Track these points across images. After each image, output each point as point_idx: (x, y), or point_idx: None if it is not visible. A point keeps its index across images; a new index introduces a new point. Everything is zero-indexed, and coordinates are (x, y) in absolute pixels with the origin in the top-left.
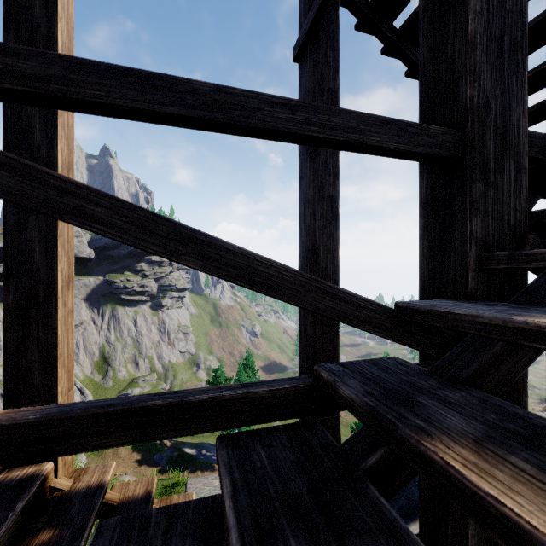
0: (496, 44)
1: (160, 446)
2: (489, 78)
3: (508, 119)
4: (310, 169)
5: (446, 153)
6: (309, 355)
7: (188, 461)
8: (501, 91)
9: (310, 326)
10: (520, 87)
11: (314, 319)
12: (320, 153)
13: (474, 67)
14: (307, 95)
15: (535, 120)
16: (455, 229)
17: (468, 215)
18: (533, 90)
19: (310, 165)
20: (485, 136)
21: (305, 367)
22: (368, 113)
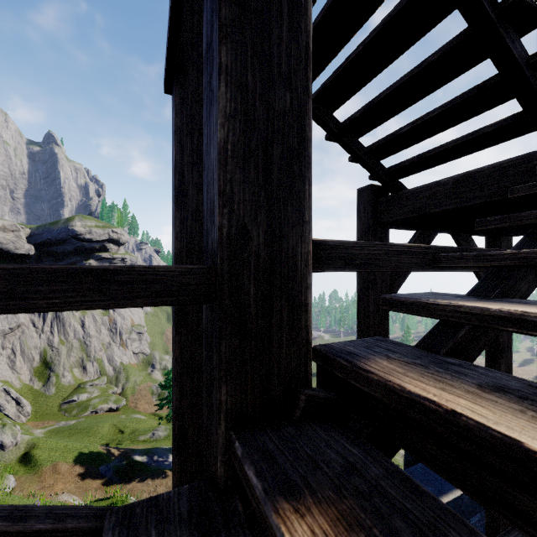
0: (260, 155)
1: (107, 456)
2: (248, 200)
3: (278, 247)
4: (176, 219)
5: (188, 299)
6: (175, 429)
7: (138, 470)
8: (267, 214)
9: (177, 396)
10: (298, 205)
11: (181, 388)
12: (189, 200)
13: (223, 188)
14: (174, 134)
15: (421, 168)
16: (214, 389)
17: (218, 380)
18: (416, 141)
19: (177, 215)
20: (242, 275)
21: (173, 441)
22: (36, 266)
